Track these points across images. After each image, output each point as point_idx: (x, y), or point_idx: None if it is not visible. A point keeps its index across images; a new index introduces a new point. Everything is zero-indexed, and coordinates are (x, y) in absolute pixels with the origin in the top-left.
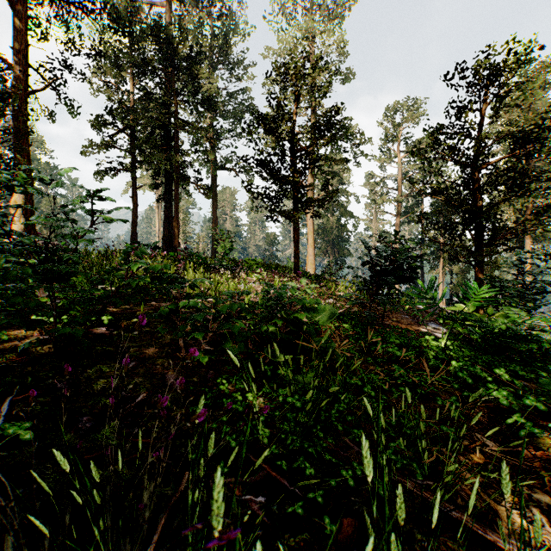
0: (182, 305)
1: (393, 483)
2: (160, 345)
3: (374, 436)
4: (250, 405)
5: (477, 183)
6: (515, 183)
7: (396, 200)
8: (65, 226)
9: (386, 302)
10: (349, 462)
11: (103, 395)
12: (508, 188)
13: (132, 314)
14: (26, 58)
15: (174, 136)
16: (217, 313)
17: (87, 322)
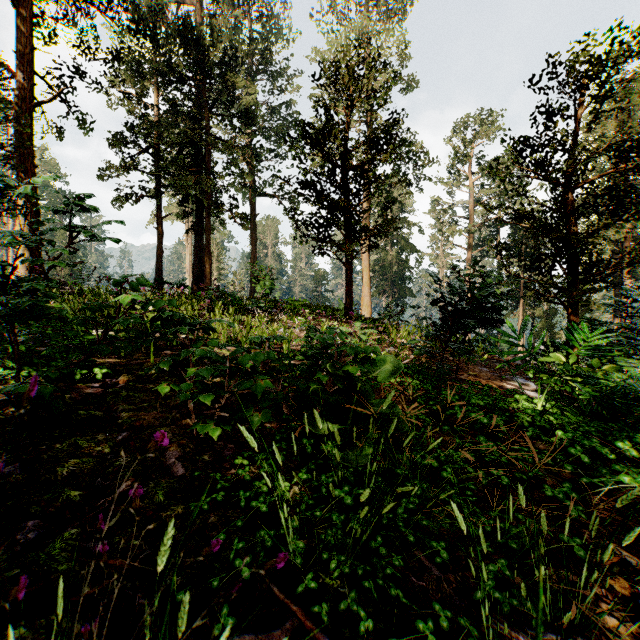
0: (184, 355)
1: (498, 637)
2: (166, 408)
3: (473, 572)
4: (280, 498)
5: (570, 206)
6: (619, 205)
7: (467, 230)
8: (19, 244)
9: (463, 351)
10: (426, 598)
11: (69, 484)
12: (610, 210)
13: (138, 366)
14: (31, 63)
15: (205, 156)
16: (236, 367)
17: (74, 376)
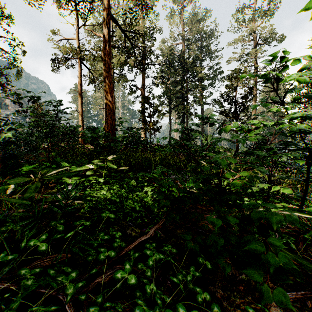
0: None
1: None
2: None
3: None
4: None
5: None
6: None
7: None
8: None
9: None
10: None
11: None
12: None
13: None
14: (144, 86)
15: (186, 97)
16: None
17: None
